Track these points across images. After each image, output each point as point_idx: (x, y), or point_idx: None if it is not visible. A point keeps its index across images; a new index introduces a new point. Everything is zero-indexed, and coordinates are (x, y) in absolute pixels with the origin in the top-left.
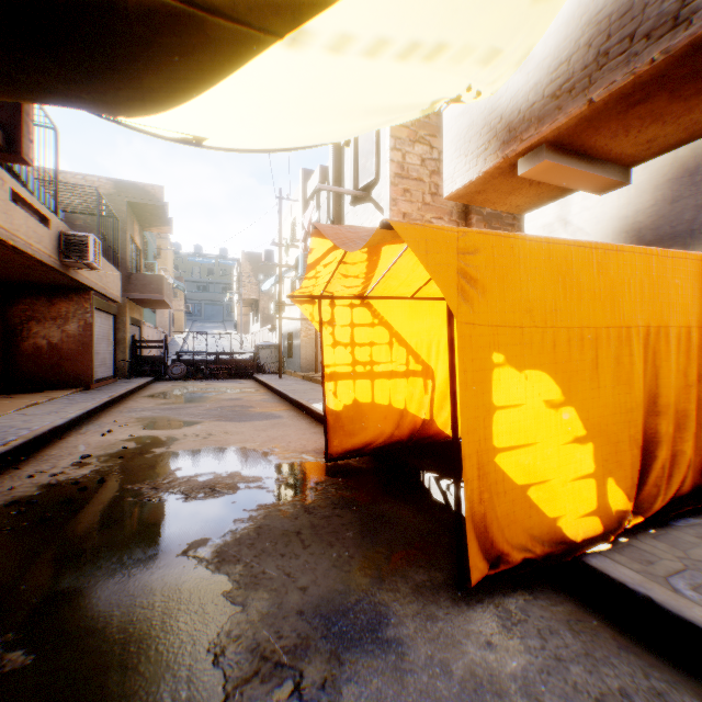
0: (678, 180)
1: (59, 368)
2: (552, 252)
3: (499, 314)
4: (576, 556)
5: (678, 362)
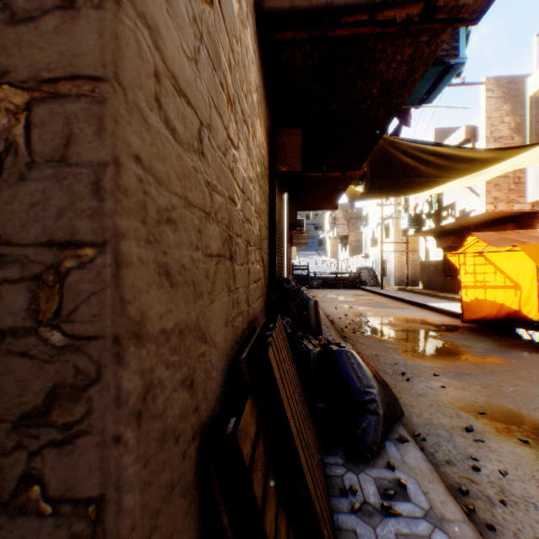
0: None
1: None
2: None
3: None
4: None
5: None
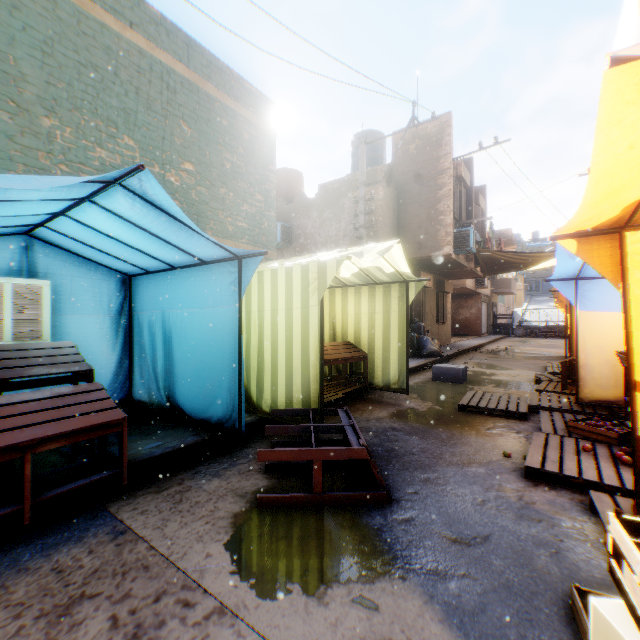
0: None
1: (468, 327)
2: None
3: None
4: None
5: None
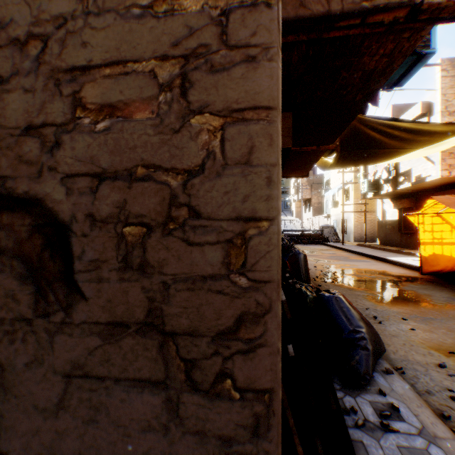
0: None
1: None
2: None
3: None
4: None
5: None
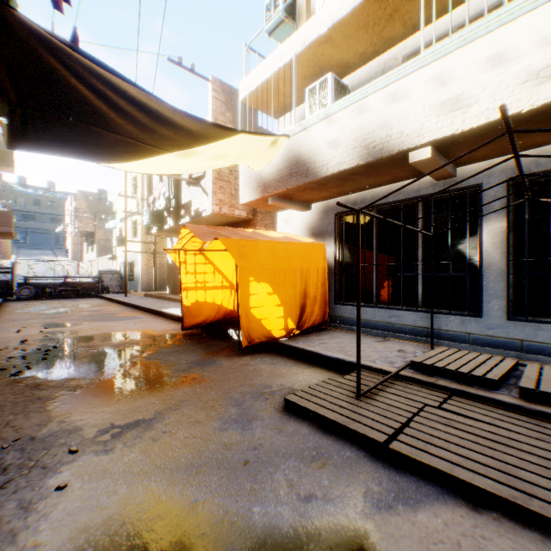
0: (323, 213)
1: None
2: (269, 245)
3: (252, 265)
4: (276, 341)
5: (314, 280)
